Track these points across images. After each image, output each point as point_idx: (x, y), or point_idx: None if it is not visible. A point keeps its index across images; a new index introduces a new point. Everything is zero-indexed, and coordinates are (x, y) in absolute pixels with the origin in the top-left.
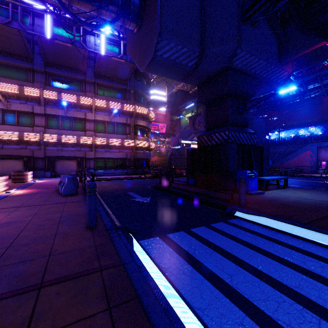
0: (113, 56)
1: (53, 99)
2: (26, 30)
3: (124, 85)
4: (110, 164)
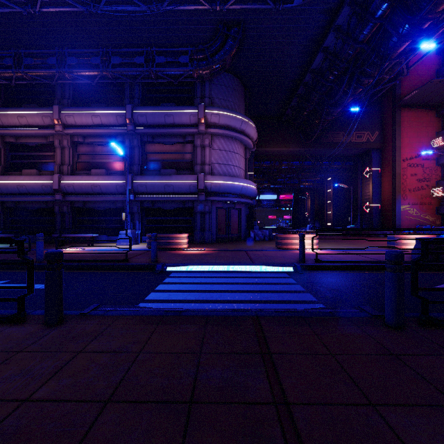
0: None
1: None
2: None
3: None
4: None
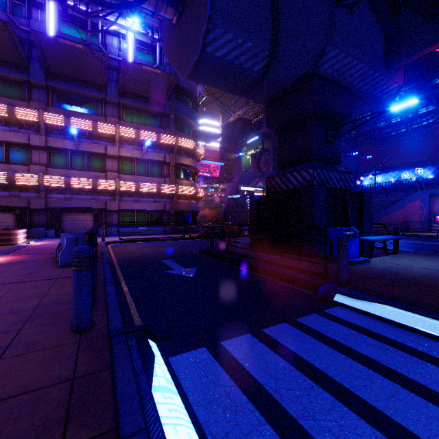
0: (144, 64)
1: (58, 126)
2: (19, 25)
3: (161, 108)
4: (142, 219)
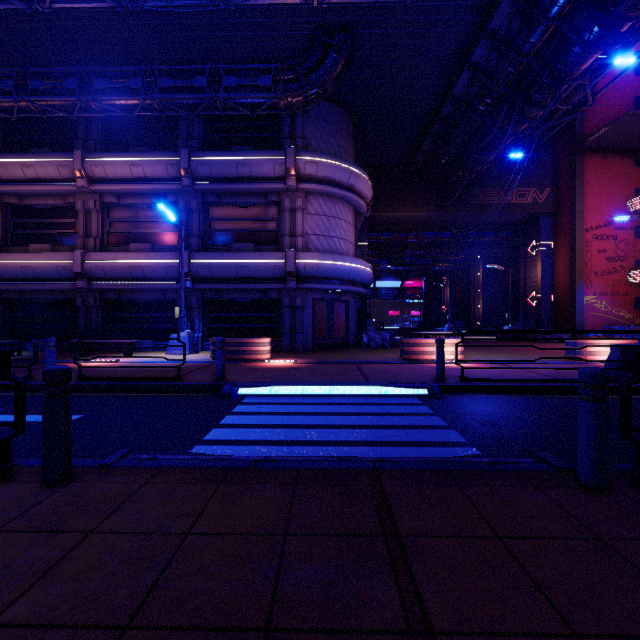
0: None
1: None
2: None
3: None
4: None
